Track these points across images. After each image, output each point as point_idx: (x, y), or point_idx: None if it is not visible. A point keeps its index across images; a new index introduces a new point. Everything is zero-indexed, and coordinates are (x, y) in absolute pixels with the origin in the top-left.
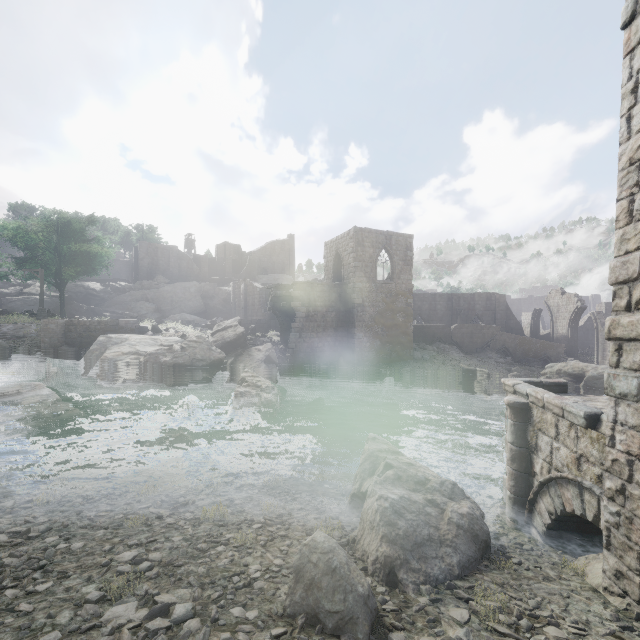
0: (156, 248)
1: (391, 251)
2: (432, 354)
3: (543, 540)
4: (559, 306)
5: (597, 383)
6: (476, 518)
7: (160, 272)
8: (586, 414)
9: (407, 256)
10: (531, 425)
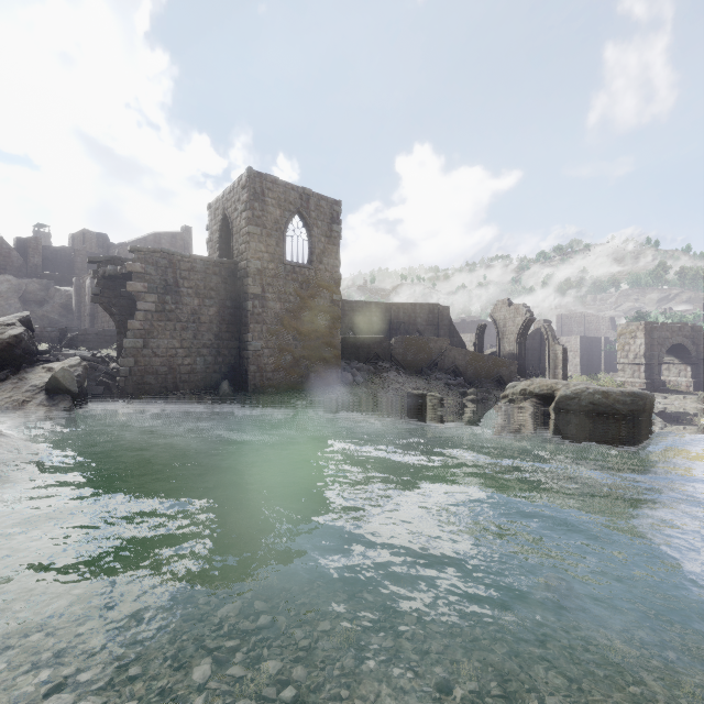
0: None
1: (309, 219)
2: (367, 375)
3: None
4: (506, 319)
5: (571, 404)
6: None
7: None
8: None
9: (333, 231)
10: None
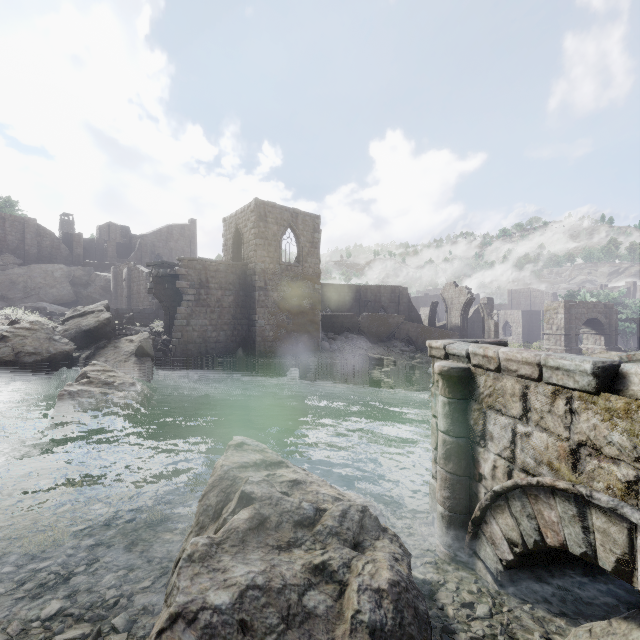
0: (2, 219)
1: (297, 231)
2: (340, 344)
3: (498, 585)
4: (453, 298)
5: None
6: (405, 588)
7: (9, 250)
8: (598, 366)
9: (315, 238)
10: (475, 401)
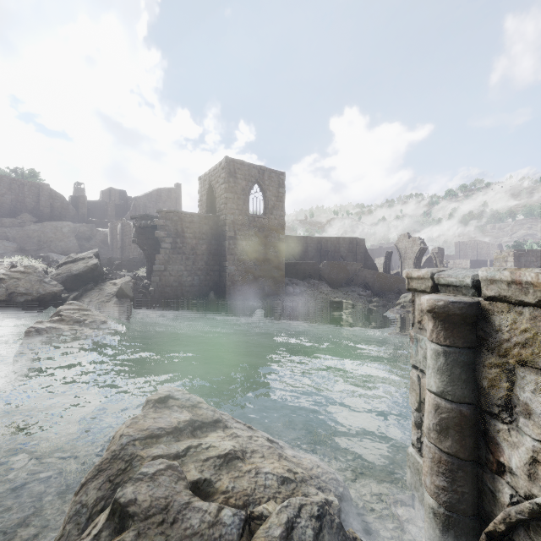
0: (22, 184)
1: (264, 186)
2: (303, 288)
3: None
4: (406, 248)
5: None
6: None
7: (27, 210)
8: None
9: (280, 193)
10: (492, 352)
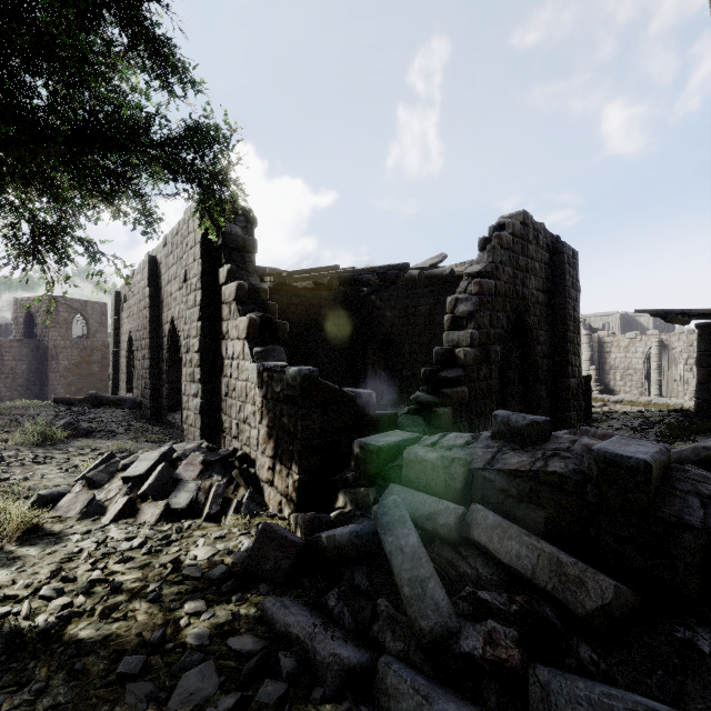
0: None
1: (87, 315)
2: None
3: None
4: None
5: None
6: None
7: None
8: None
9: (103, 320)
10: None
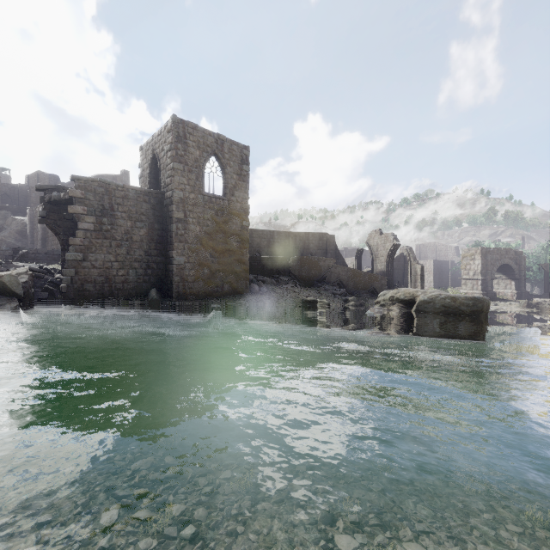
0: None
1: (223, 159)
2: (270, 287)
3: None
4: (378, 245)
5: (428, 307)
6: None
7: None
8: None
9: (243, 170)
10: None
